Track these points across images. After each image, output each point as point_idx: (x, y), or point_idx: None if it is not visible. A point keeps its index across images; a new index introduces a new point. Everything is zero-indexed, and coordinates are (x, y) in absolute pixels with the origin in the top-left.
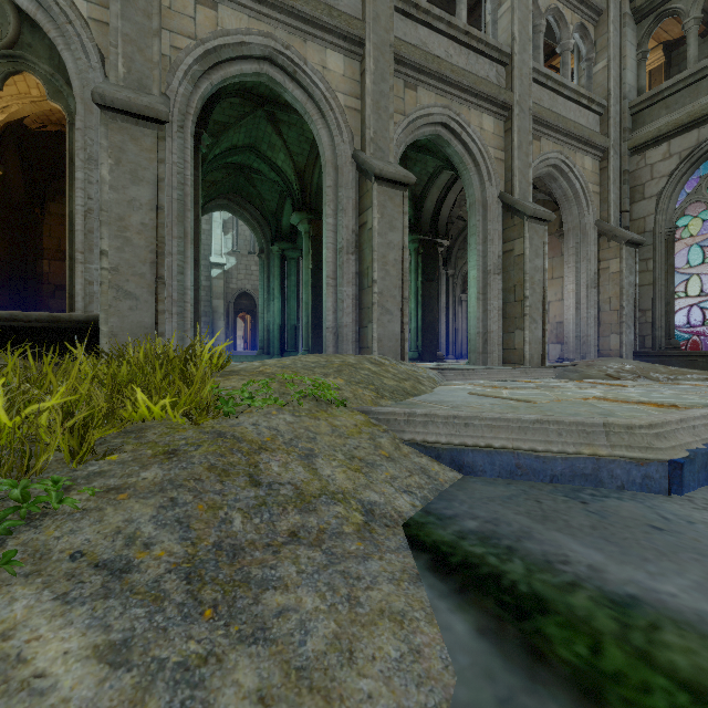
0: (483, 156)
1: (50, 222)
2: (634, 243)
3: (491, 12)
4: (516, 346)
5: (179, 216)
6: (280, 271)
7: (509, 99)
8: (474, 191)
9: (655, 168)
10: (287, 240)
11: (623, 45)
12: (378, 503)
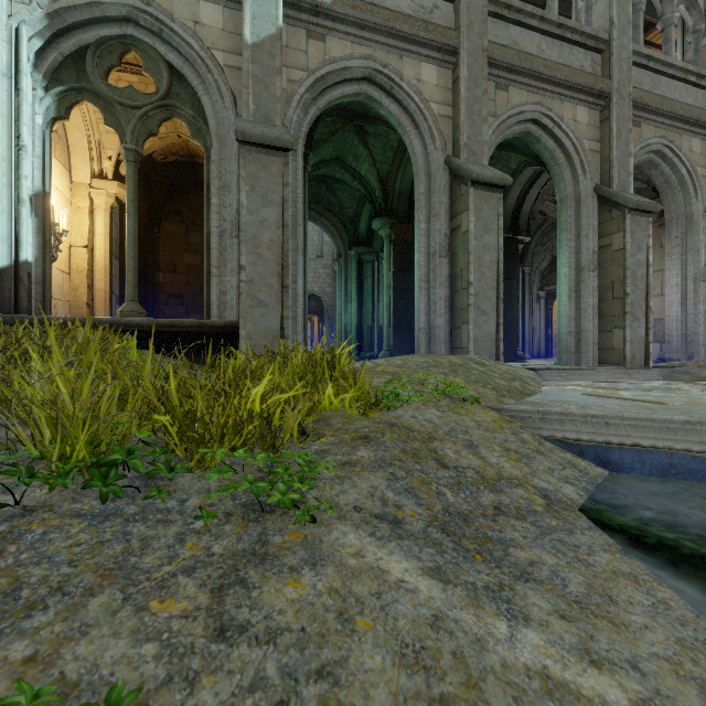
0: (577, 149)
1: (164, 239)
2: None
3: None
4: (614, 346)
5: (293, 231)
6: (357, 274)
7: (606, 87)
8: (565, 186)
9: None
10: (363, 244)
11: None
12: (550, 490)
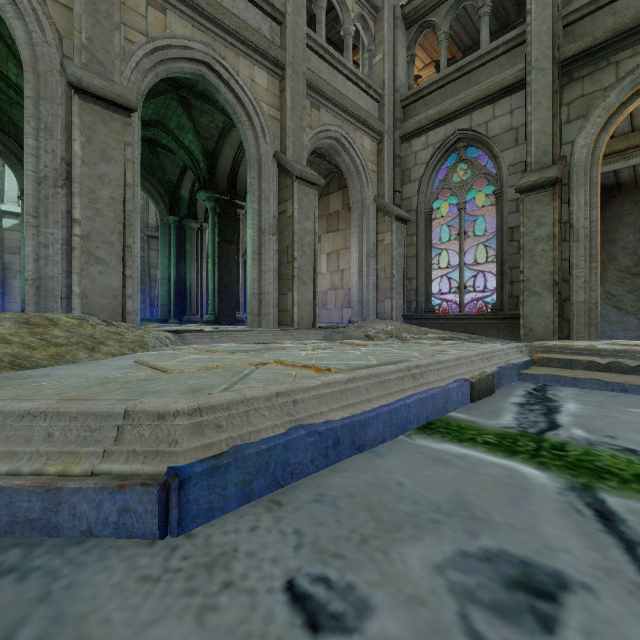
0: (257, 111)
1: None
2: (402, 220)
3: None
4: (288, 308)
5: None
6: None
7: (281, 56)
8: (249, 147)
9: (418, 156)
10: None
11: (396, 45)
12: None
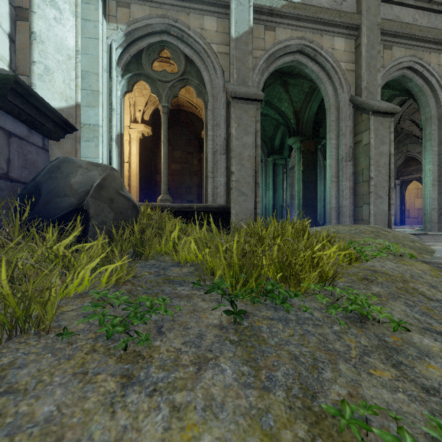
0: (440, 84)
1: (160, 155)
2: None
3: None
4: None
5: None
6: (272, 172)
7: None
8: (430, 110)
9: None
10: (277, 153)
11: None
12: None
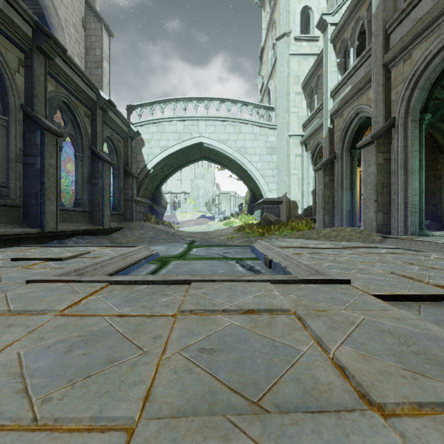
0: None
1: None
2: None
3: None
4: None
5: (339, 184)
6: None
7: None
8: None
9: None
10: None
11: None
12: None
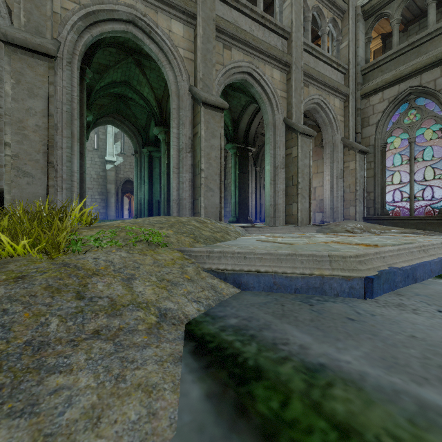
0: (274, 95)
1: None
2: (363, 152)
3: (279, 6)
4: (293, 213)
5: (68, 122)
6: (148, 165)
7: (289, 60)
8: (268, 117)
9: (375, 107)
10: (152, 145)
11: (357, 33)
12: (172, 309)
